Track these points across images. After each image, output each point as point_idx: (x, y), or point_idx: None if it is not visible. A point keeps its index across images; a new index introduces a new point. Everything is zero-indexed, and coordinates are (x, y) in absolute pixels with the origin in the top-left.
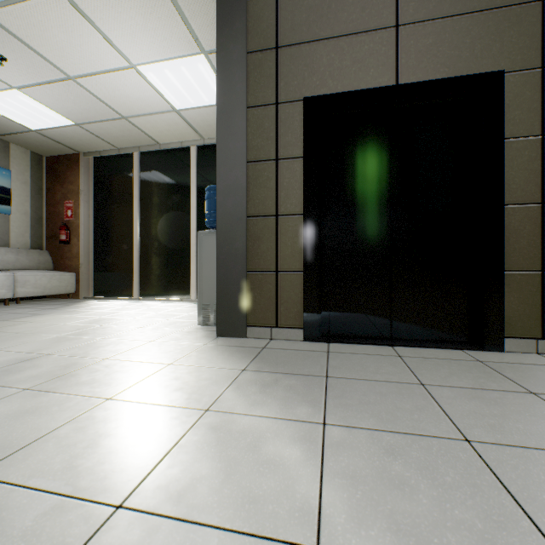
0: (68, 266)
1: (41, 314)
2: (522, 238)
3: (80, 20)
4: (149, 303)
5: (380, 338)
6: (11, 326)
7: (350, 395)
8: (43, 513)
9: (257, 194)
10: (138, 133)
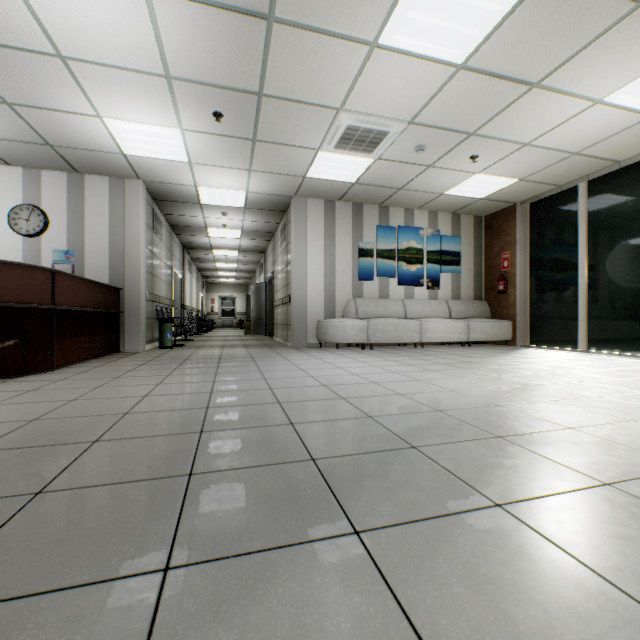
0: (503, 314)
1: (498, 356)
2: None
3: (547, 96)
4: (604, 357)
5: None
6: (487, 362)
7: None
8: (633, 452)
9: None
10: (588, 162)
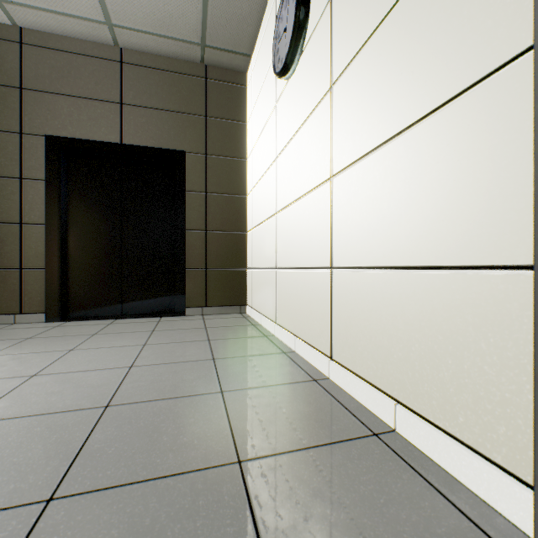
0: None
1: None
2: (196, 249)
3: None
4: None
5: (114, 315)
6: None
7: (31, 344)
8: None
9: (1, 204)
10: None
